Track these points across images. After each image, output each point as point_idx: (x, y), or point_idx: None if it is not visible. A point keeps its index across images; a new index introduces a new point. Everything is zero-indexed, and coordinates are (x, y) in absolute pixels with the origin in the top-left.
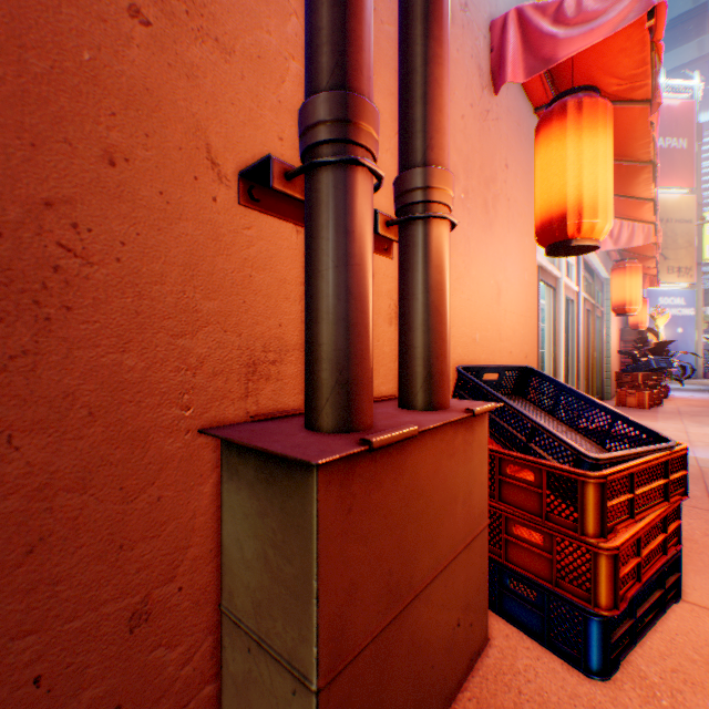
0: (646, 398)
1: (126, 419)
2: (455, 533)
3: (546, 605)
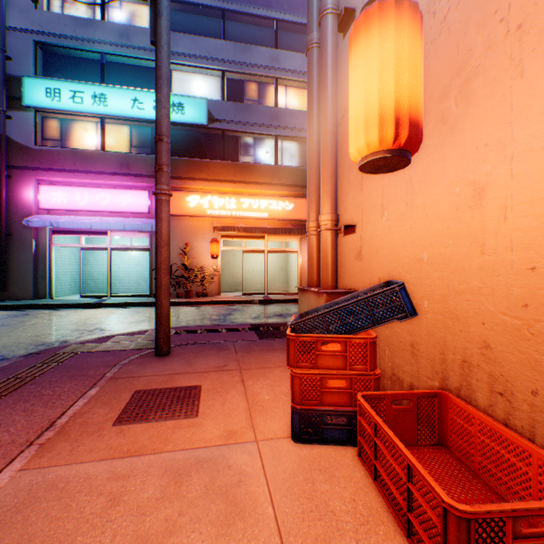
0: None
1: None
2: None
3: None
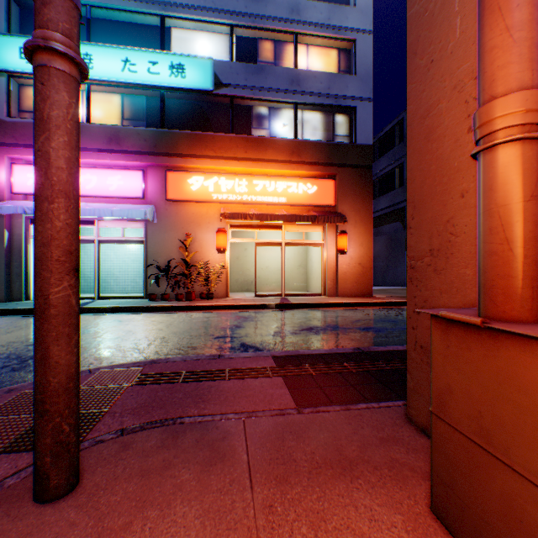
0: None
1: (465, 295)
2: None
3: None
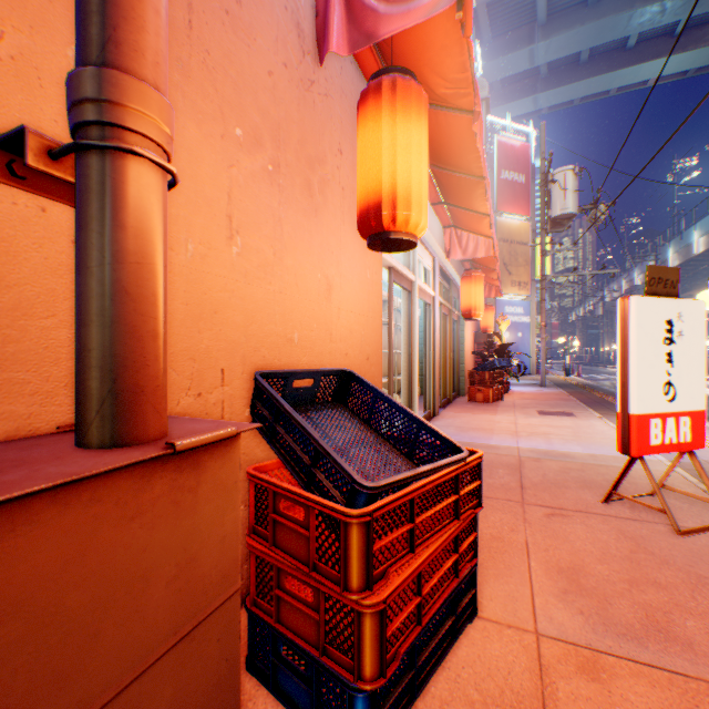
0: (491, 393)
1: None
2: (148, 634)
3: (316, 679)
